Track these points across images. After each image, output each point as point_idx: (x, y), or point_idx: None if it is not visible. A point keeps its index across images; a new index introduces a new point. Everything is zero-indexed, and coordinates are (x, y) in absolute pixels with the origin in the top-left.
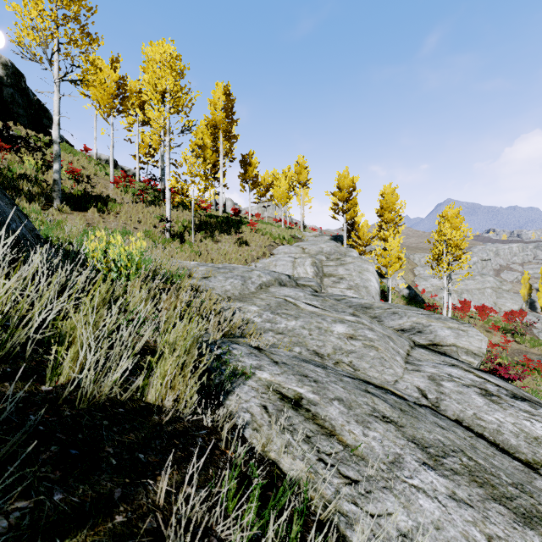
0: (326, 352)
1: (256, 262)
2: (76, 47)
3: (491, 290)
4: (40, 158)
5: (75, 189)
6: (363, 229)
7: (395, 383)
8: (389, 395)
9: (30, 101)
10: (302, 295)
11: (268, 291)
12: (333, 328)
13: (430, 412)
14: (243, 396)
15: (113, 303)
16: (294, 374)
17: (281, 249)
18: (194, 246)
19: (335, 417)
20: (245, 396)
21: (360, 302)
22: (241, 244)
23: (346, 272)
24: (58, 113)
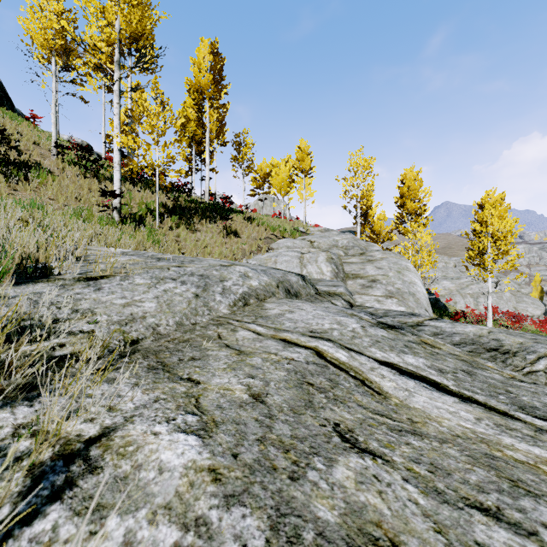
0: None
1: (248, 258)
2: None
3: (510, 294)
4: None
5: None
6: (380, 222)
7: None
8: None
9: None
10: (358, 326)
11: (263, 314)
12: None
13: None
14: None
15: None
16: None
17: (282, 242)
18: (156, 234)
19: None
20: None
21: (464, 333)
22: (229, 234)
23: (379, 271)
24: None
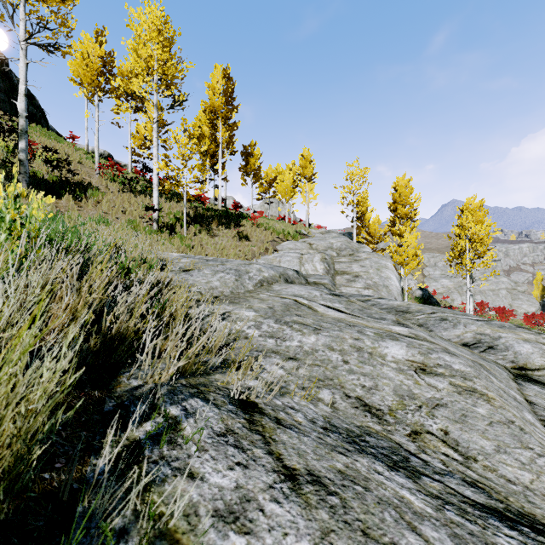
0: (385, 404)
1: (257, 258)
2: (45, 4)
3: (506, 292)
4: (12, 140)
5: (51, 174)
6: (374, 225)
7: None
8: None
9: (14, 85)
10: (318, 294)
11: (271, 289)
12: (383, 349)
13: None
14: None
15: None
16: None
17: (286, 245)
18: (186, 240)
19: None
20: None
21: (391, 304)
22: (241, 238)
23: (362, 269)
24: (25, 81)
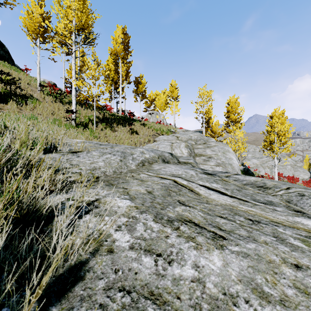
0: None
1: (143, 145)
2: None
3: (290, 166)
4: None
5: (3, 88)
6: (216, 126)
7: None
8: None
9: None
10: (194, 173)
11: (151, 169)
12: None
13: None
14: None
15: None
16: None
17: (161, 137)
18: (94, 133)
19: None
20: None
21: (249, 180)
22: (132, 133)
23: (213, 152)
24: None
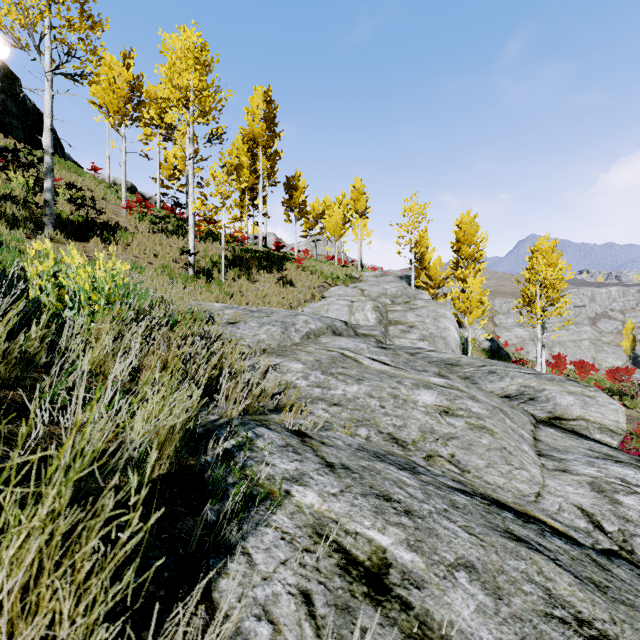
0: (410, 437)
1: (303, 306)
2: (73, 31)
3: (589, 343)
4: (32, 176)
5: (75, 214)
6: (435, 268)
7: (538, 498)
8: (552, 539)
9: (27, 110)
10: (365, 347)
11: (318, 342)
12: (416, 396)
13: (632, 571)
14: (260, 562)
15: (54, 359)
16: (365, 495)
17: (335, 291)
18: (224, 286)
19: (472, 626)
20: (264, 562)
21: (442, 357)
22: (285, 284)
23: (418, 318)
24: (51, 115)
